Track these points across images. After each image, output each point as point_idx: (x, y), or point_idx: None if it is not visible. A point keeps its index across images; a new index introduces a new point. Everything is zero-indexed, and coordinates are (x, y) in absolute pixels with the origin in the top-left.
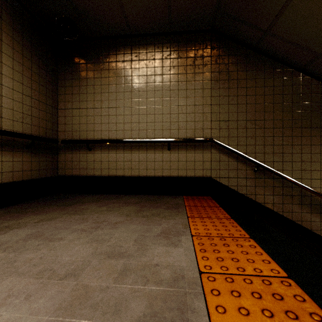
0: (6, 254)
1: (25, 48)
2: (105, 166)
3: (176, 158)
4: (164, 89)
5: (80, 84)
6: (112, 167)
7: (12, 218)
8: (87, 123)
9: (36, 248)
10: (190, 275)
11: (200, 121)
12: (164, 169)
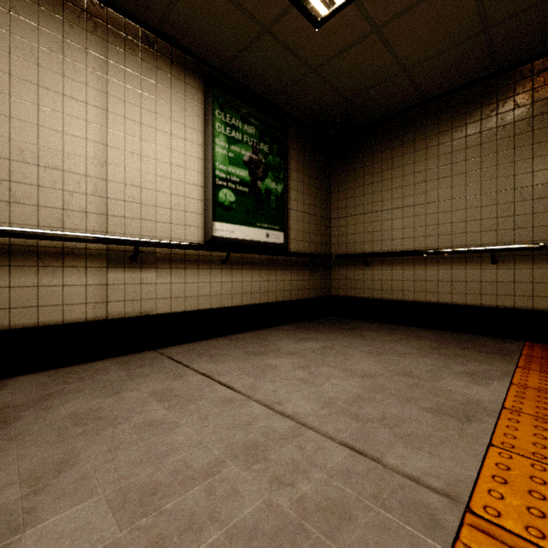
0: (315, 355)
1: (305, 165)
2: (387, 286)
3: (509, 276)
4: (484, 167)
5: (355, 185)
6: (396, 289)
7: (302, 332)
8: (363, 232)
9: (334, 356)
10: (488, 406)
11: None
12: (484, 294)
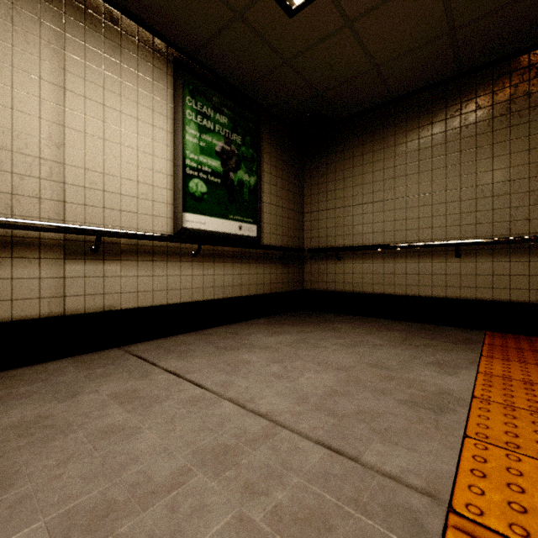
0: (288, 348)
1: (278, 159)
2: (358, 279)
3: (471, 269)
4: (448, 165)
5: (327, 180)
6: (367, 282)
7: (275, 326)
8: (335, 226)
9: (308, 349)
10: (459, 395)
11: (524, 206)
12: (448, 286)
